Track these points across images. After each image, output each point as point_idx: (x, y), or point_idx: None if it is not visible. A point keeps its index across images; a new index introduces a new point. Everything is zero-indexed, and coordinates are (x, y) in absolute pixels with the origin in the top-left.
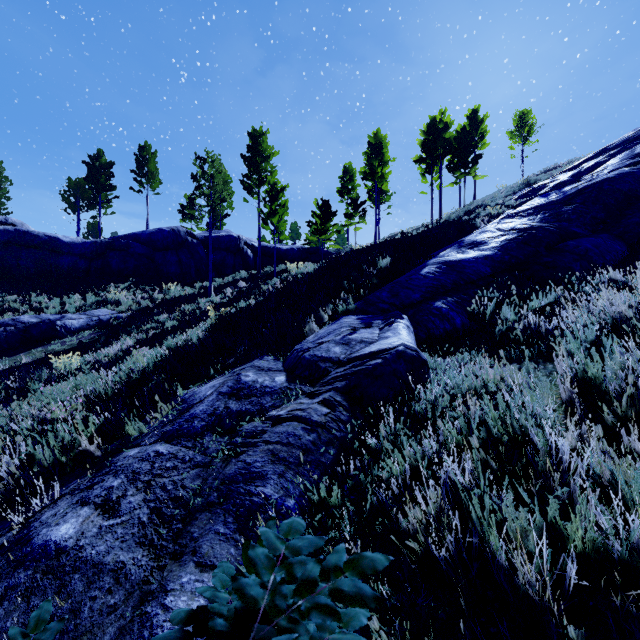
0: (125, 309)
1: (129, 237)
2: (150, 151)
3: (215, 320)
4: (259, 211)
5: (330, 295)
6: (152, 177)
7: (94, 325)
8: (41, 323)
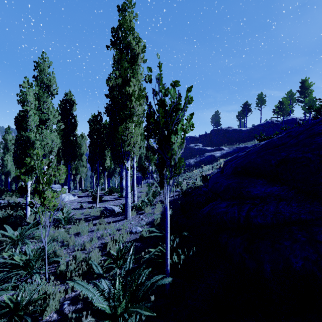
0: None
1: (258, 125)
2: (261, 94)
3: None
4: (303, 109)
5: None
6: (262, 103)
7: None
8: (244, 146)
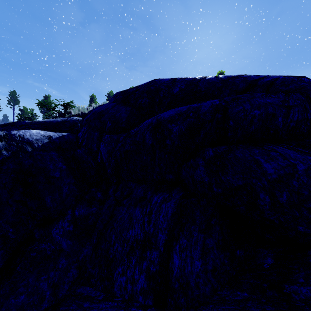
0: None
1: None
2: (14, 93)
3: None
4: None
5: None
6: (15, 102)
7: None
8: None
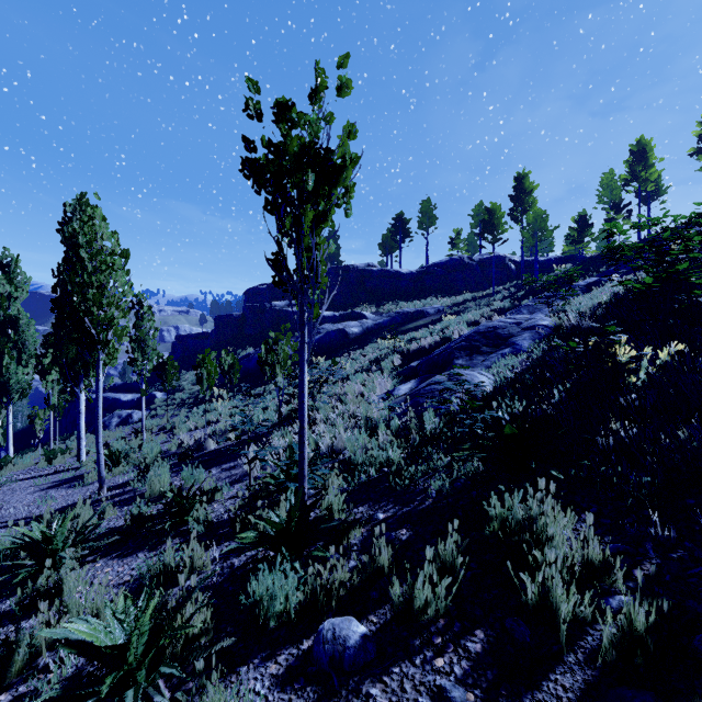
0: (446, 305)
1: (433, 266)
2: (428, 202)
3: (525, 289)
4: (524, 234)
5: (582, 275)
6: (430, 221)
7: (436, 312)
8: (417, 310)
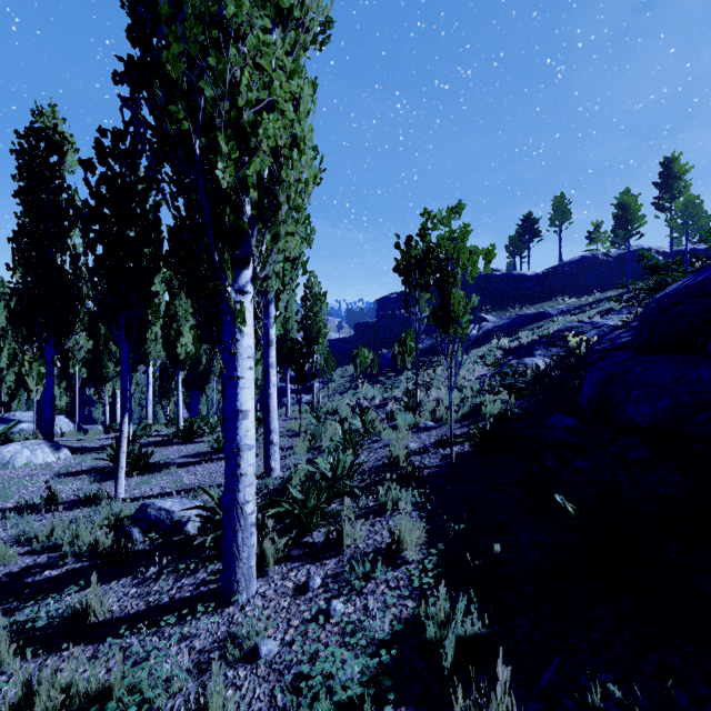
0: (571, 306)
1: (561, 266)
2: (561, 198)
3: None
4: (671, 224)
5: None
6: (563, 217)
7: (560, 313)
8: (538, 312)
